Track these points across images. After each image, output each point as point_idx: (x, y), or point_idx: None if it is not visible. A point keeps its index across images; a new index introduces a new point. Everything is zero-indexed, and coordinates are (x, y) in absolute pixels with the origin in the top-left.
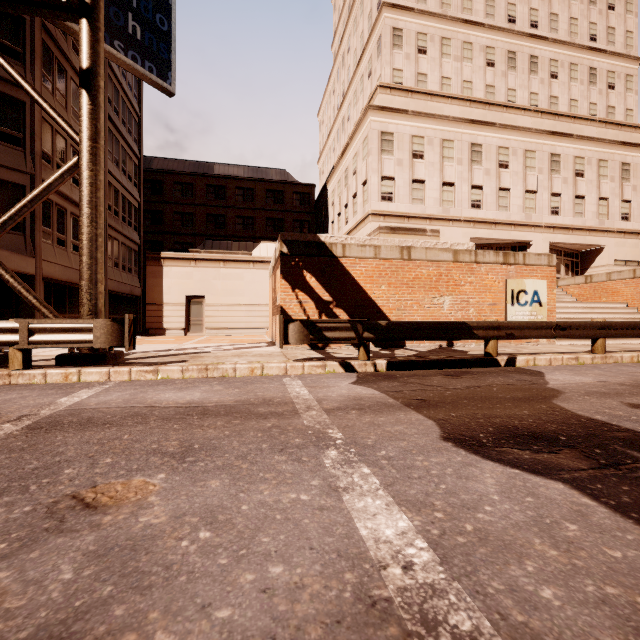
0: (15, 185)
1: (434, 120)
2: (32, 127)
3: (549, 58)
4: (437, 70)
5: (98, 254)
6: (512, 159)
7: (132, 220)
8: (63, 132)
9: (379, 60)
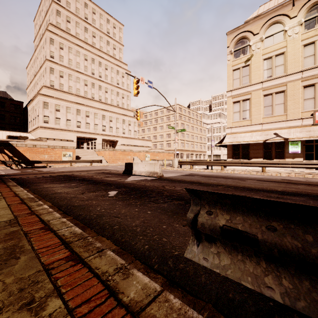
0: None
1: (64, 101)
2: None
3: (105, 87)
4: (67, 83)
5: None
6: (90, 115)
7: None
8: None
9: (46, 75)
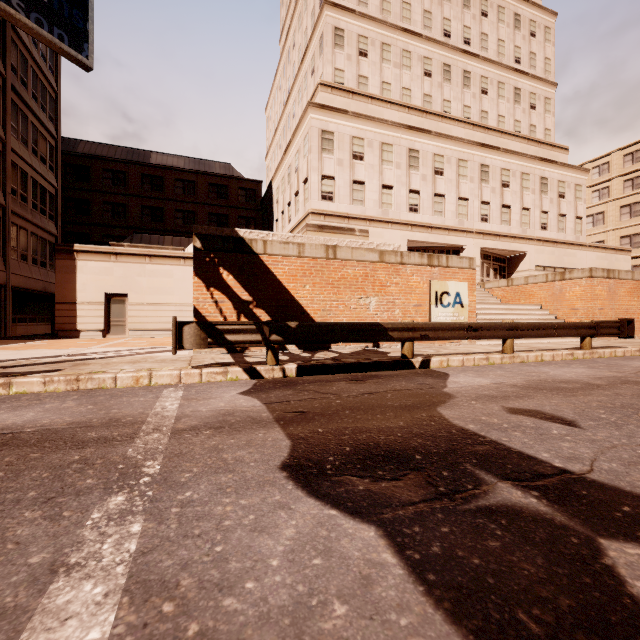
0: None
1: (374, 123)
2: None
3: (480, 75)
4: (378, 74)
5: None
6: (447, 167)
7: (46, 208)
8: None
9: (321, 58)
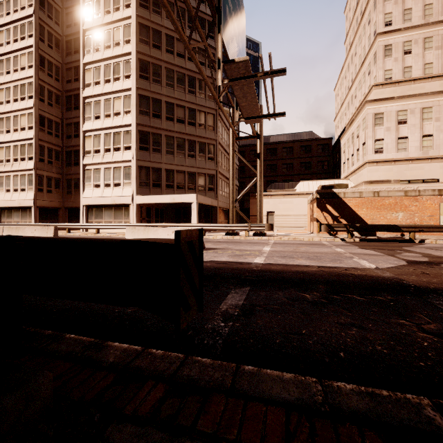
0: (212, 175)
1: (415, 98)
2: (216, 152)
3: None
4: (420, 61)
5: (261, 205)
6: None
7: (236, 176)
8: (221, 149)
9: (375, 66)
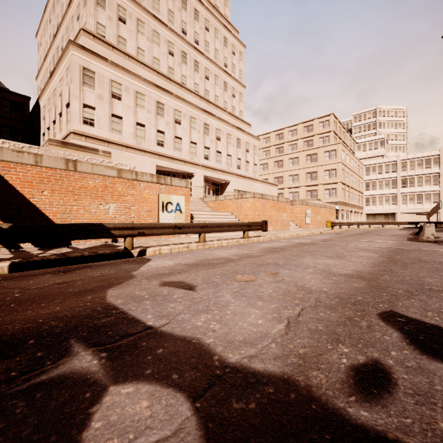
0: None
1: (130, 75)
2: None
3: (205, 66)
4: (134, 40)
5: None
6: (183, 120)
7: None
8: None
9: (85, 9)
